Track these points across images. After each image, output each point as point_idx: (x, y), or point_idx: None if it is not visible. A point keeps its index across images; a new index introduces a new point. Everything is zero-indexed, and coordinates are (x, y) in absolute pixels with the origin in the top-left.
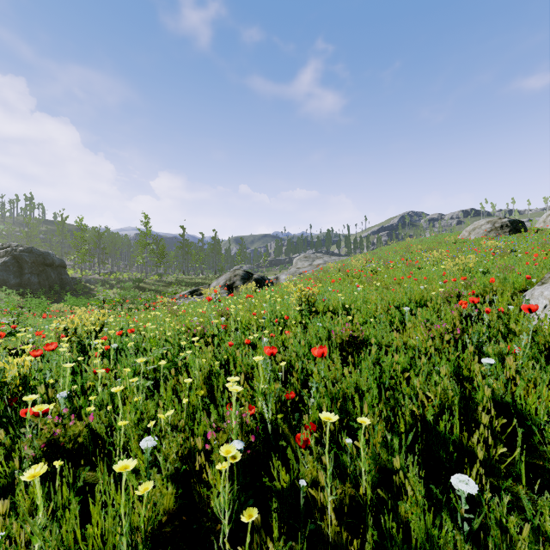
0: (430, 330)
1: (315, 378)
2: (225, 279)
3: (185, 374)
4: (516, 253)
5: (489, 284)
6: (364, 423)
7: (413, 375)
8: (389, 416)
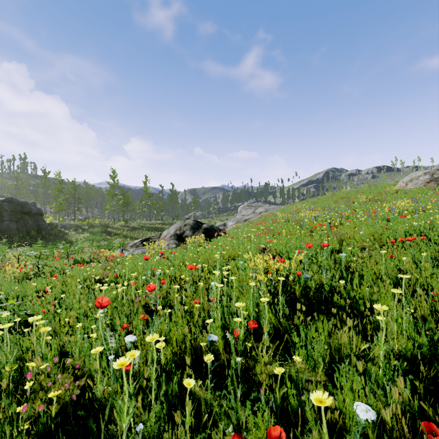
0: None
1: None
2: (175, 229)
3: None
4: None
5: None
6: None
7: None
8: None
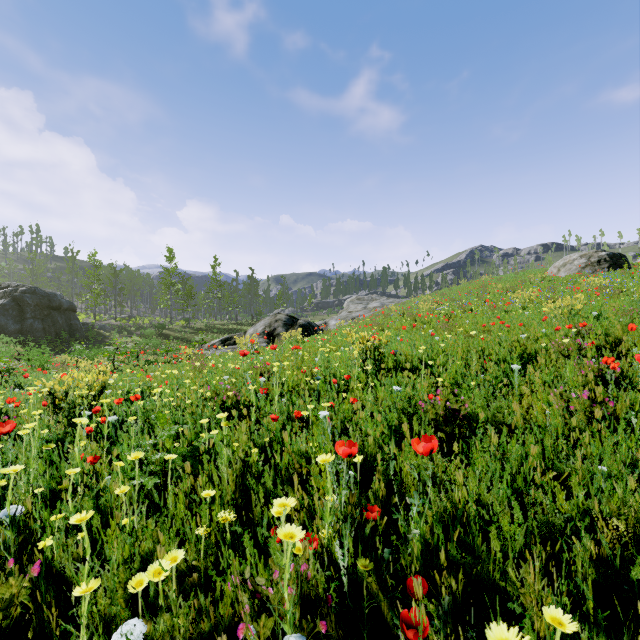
0: (565, 401)
1: (409, 482)
2: (264, 325)
3: (204, 478)
4: (626, 293)
5: (609, 331)
6: (559, 625)
7: (575, 483)
8: (545, 558)
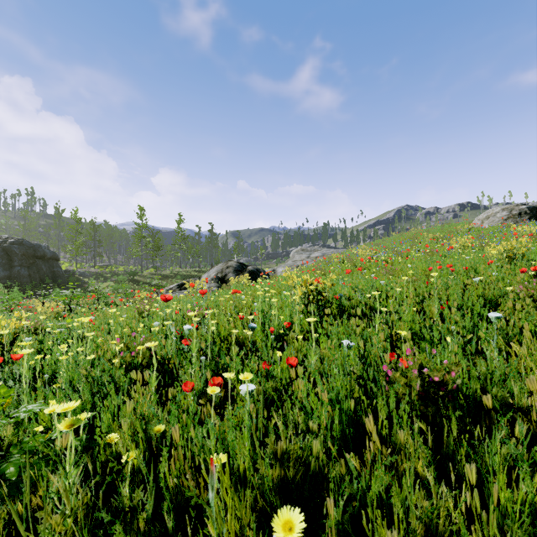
0: None
1: None
2: (216, 271)
3: None
4: None
5: None
6: None
7: None
8: None
